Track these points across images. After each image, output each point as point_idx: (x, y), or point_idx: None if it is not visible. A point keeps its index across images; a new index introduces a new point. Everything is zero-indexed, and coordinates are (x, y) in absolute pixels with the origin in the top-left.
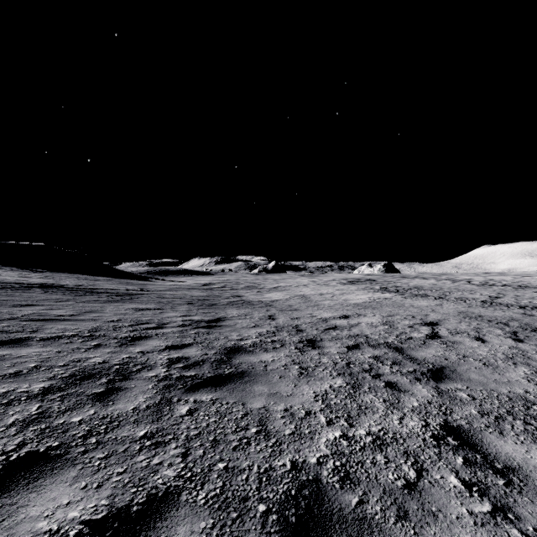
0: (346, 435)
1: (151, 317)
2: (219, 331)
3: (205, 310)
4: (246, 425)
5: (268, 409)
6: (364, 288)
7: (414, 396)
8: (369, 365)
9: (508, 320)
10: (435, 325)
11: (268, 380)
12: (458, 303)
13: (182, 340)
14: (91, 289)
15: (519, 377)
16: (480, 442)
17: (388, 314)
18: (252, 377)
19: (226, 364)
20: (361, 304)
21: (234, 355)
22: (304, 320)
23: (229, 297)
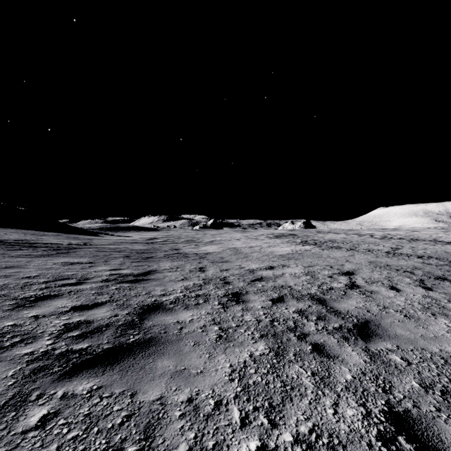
0: (266, 448)
1: (76, 272)
2: (143, 286)
3: (139, 263)
4: (121, 442)
5: (166, 400)
6: (288, 241)
7: (346, 364)
8: (294, 322)
9: (412, 269)
10: (352, 275)
11: (179, 349)
12: (367, 254)
13: (96, 298)
14: (31, 243)
15: (444, 331)
16: (440, 443)
17: (309, 264)
18: (160, 345)
19: (134, 328)
20: (285, 256)
21: (149, 315)
22: (232, 271)
23: (167, 250)
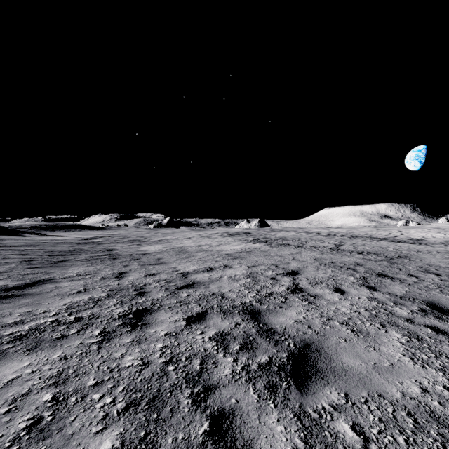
0: None
1: None
2: None
3: (37, 269)
4: None
5: None
6: (240, 239)
7: None
8: (202, 360)
9: (354, 266)
10: (296, 275)
11: None
12: (313, 250)
13: None
14: None
15: (400, 354)
16: None
17: (254, 264)
18: None
19: None
20: (231, 255)
21: None
22: (160, 276)
23: (97, 251)
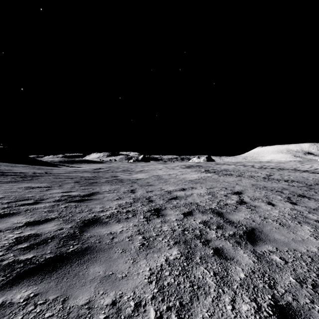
0: None
1: (35, 194)
2: (86, 204)
3: (86, 186)
4: None
5: (93, 304)
6: (195, 170)
7: (239, 264)
8: (200, 231)
9: (281, 189)
10: (240, 194)
11: (109, 256)
12: (250, 179)
13: (47, 214)
14: (3, 172)
15: (308, 235)
16: None
17: (211, 187)
18: (93, 254)
19: (74, 239)
20: (193, 181)
21: (88, 228)
22: (155, 192)
23: (108, 177)
